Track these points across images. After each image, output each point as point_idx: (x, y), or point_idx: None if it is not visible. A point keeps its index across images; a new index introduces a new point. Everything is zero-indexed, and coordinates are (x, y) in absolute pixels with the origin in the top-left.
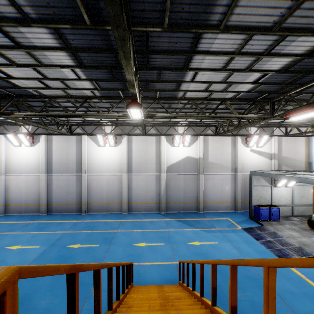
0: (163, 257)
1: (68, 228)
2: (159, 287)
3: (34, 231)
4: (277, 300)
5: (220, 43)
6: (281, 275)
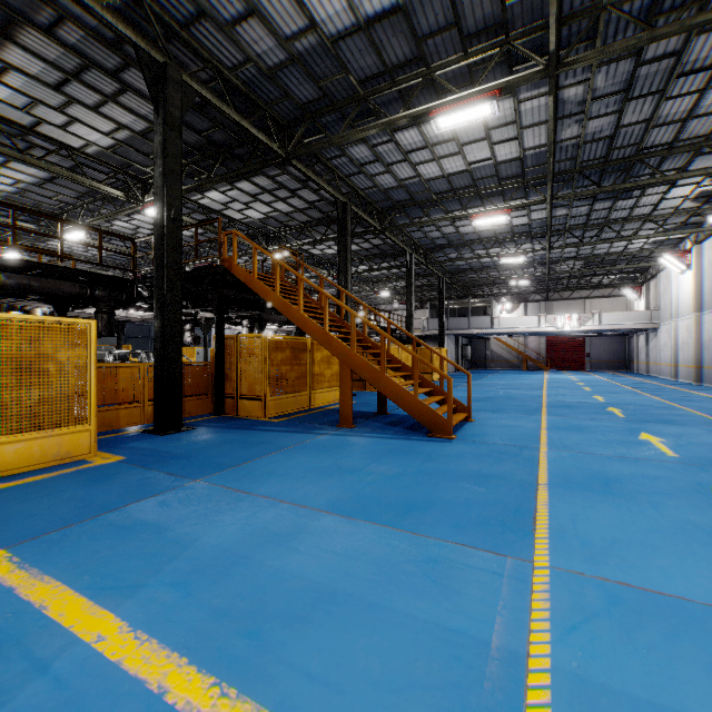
0: (571, 443)
1: (701, 407)
2: (432, 401)
3: (662, 399)
4: (307, 496)
5: (331, 7)
6: (352, 599)
